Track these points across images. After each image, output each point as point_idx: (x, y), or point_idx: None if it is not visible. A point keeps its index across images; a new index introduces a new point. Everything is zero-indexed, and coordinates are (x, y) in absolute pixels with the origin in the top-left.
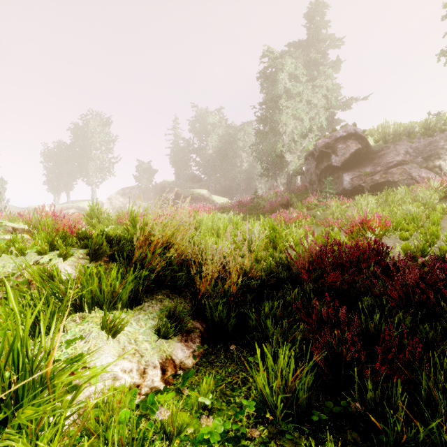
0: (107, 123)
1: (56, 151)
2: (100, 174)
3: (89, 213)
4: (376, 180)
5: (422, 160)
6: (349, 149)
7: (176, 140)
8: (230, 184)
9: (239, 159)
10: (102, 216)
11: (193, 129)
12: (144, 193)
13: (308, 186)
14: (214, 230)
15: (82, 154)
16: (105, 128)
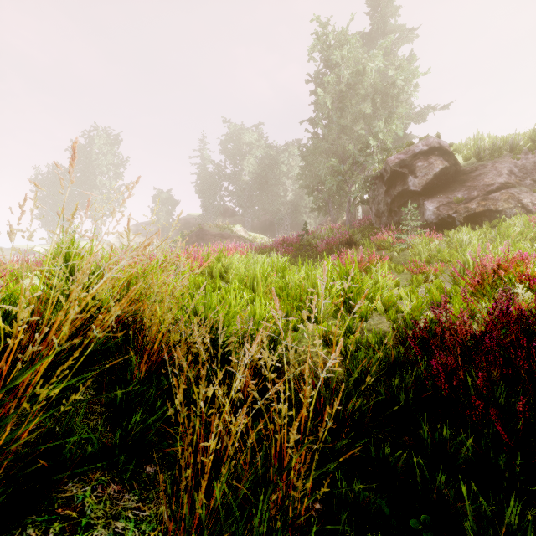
0: (116, 141)
1: (50, 177)
2: (108, 205)
3: (54, 253)
4: (472, 209)
5: (533, 183)
6: (433, 167)
7: (203, 163)
8: (271, 218)
9: (283, 187)
10: (76, 258)
11: (224, 150)
12: (163, 229)
13: (374, 219)
14: (247, 280)
15: (84, 181)
16: (113, 147)
